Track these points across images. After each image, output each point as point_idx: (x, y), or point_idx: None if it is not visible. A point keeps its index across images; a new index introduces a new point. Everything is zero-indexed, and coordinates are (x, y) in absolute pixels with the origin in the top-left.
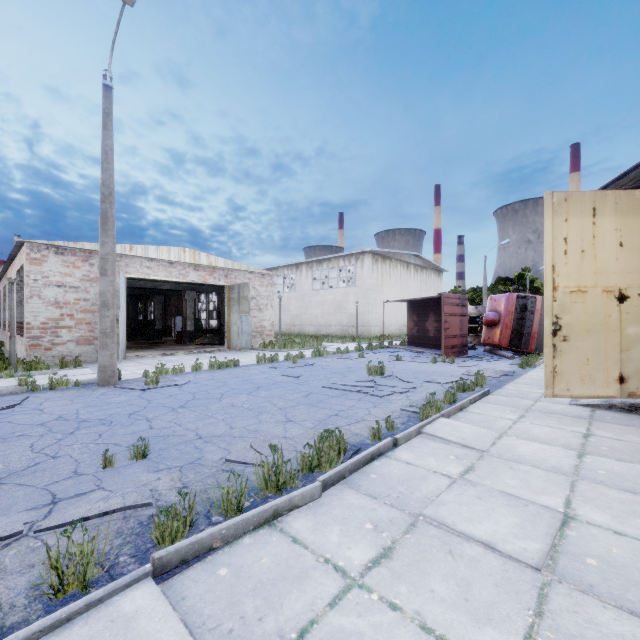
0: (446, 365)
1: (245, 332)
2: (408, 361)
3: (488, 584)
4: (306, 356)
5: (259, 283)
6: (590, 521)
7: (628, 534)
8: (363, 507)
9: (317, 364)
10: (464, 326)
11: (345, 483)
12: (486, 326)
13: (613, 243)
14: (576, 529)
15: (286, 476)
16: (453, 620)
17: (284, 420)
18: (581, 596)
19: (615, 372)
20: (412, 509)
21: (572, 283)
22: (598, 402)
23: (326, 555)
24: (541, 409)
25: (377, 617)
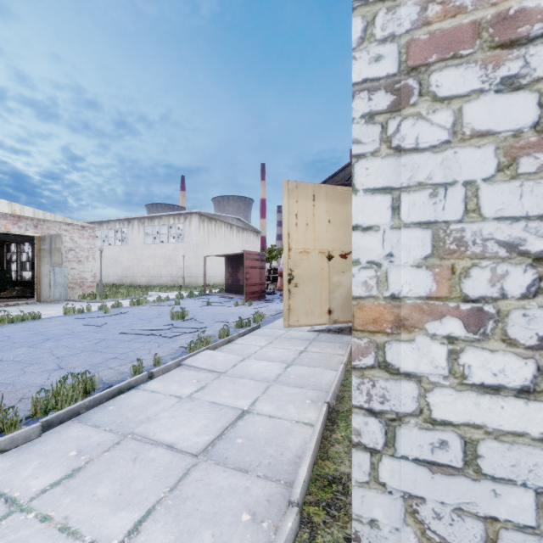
0: (244, 307)
1: (59, 284)
2: (216, 306)
3: (149, 477)
4: (125, 305)
5: (79, 235)
6: (260, 412)
7: (277, 416)
8: (80, 437)
9: (131, 312)
10: (263, 276)
11: (77, 419)
12: (280, 276)
13: (325, 220)
14: (246, 420)
15: (7, 423)
16: (96, 514)
17: (54, 368)
18: (214, 467)
19: (326, 307)
20: (127, 430)
21: (301, 246)
22: (323, 328)
23: (5, 490)
24: (287, 336)
25: (20, 533)
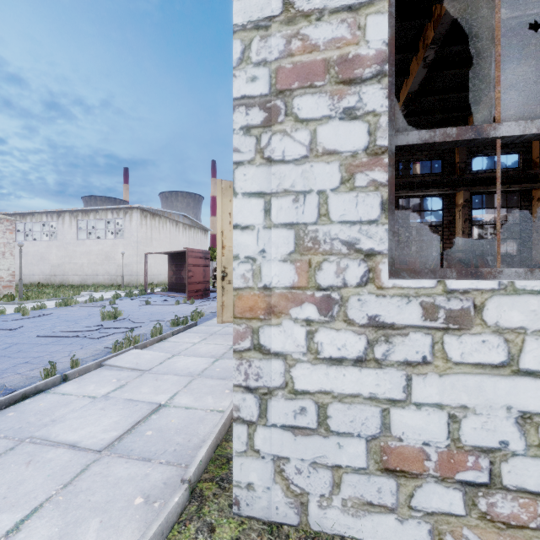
0: (186, 306)
1: None
2: (155, 305)
3: (42, 477)
4: (50, 306)
5: None
6: (177, 405)
7: (193, 407)
8: None
9: (55, 314)
10: (207, 274)
11: None
12: None
13: None
14: (161, 413)
15: None
16: None
17: None
18: (116, 460)
19: None
20: (26, 435)
21: None
22: None
23: None
24: (222, 332)
25: None
